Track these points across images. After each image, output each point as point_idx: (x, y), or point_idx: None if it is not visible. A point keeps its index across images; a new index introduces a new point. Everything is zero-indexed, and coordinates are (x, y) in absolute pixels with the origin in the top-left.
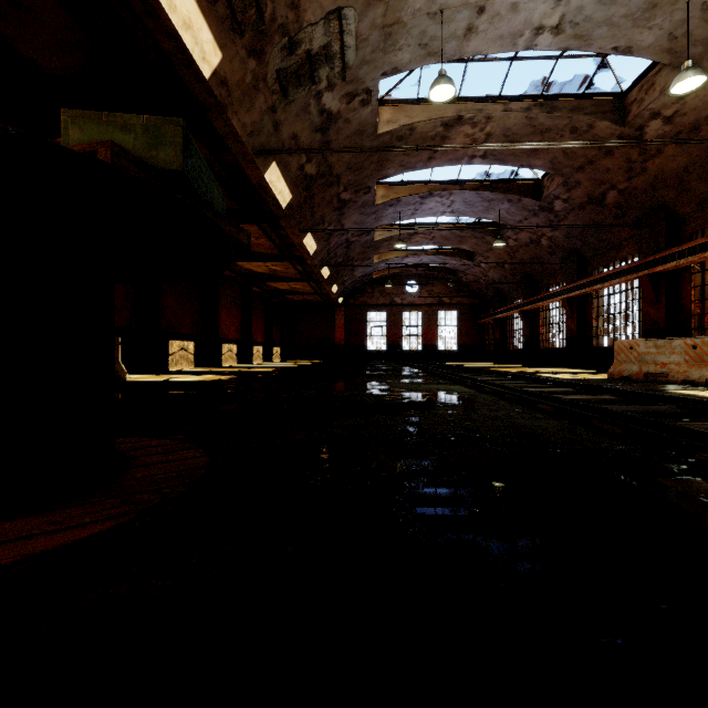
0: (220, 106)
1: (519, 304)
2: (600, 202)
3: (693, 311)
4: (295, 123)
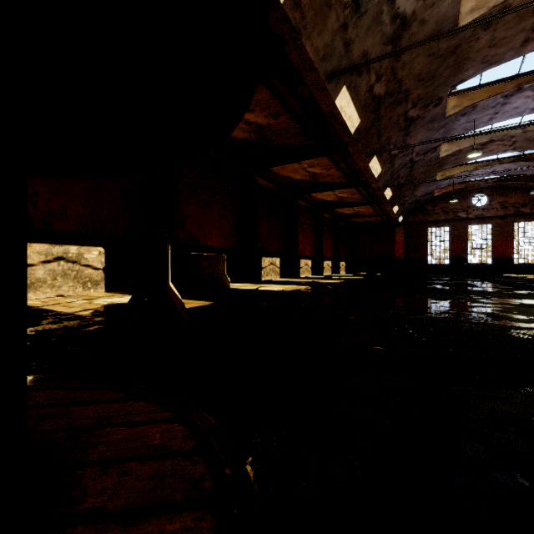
0: (294, 33)
1: None
2: None
3: None
4: (366, 39)
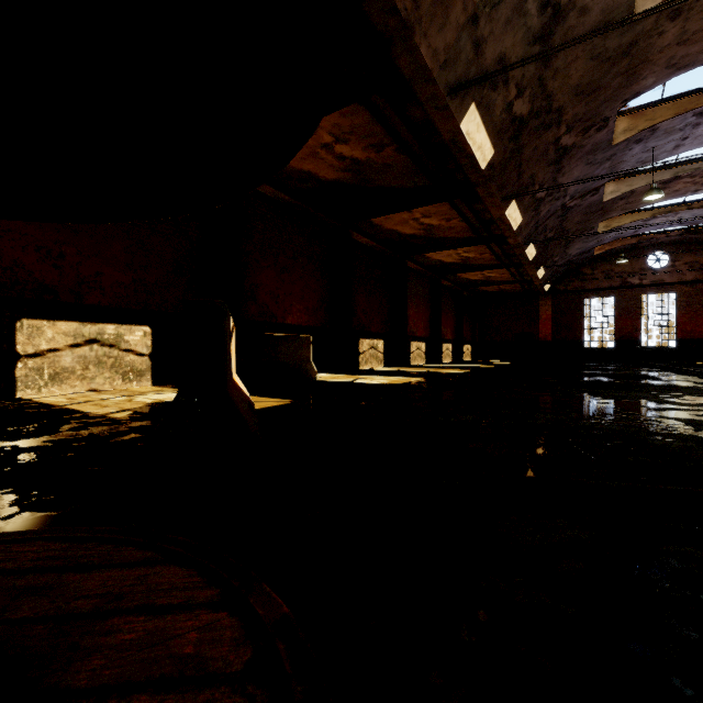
0: (405, 29)
1: None
2: None
3: None
4: (504, 36)
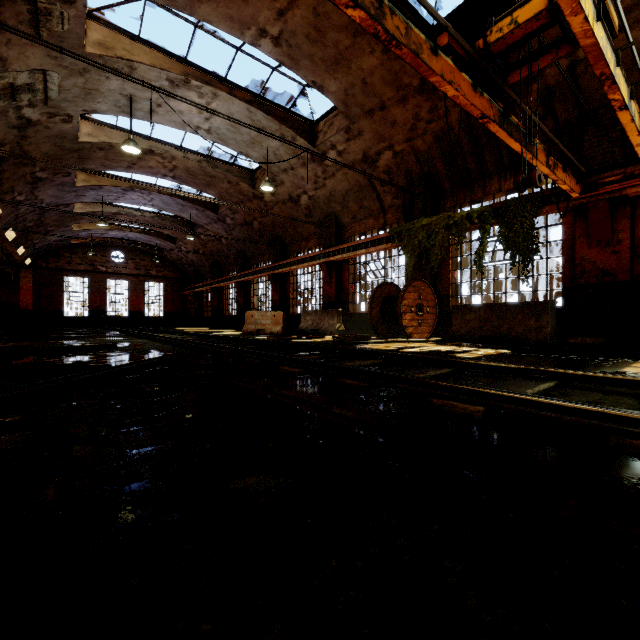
0: None
1: (210, 282)
2: (251, 226)
3: (290, 296)
4: None
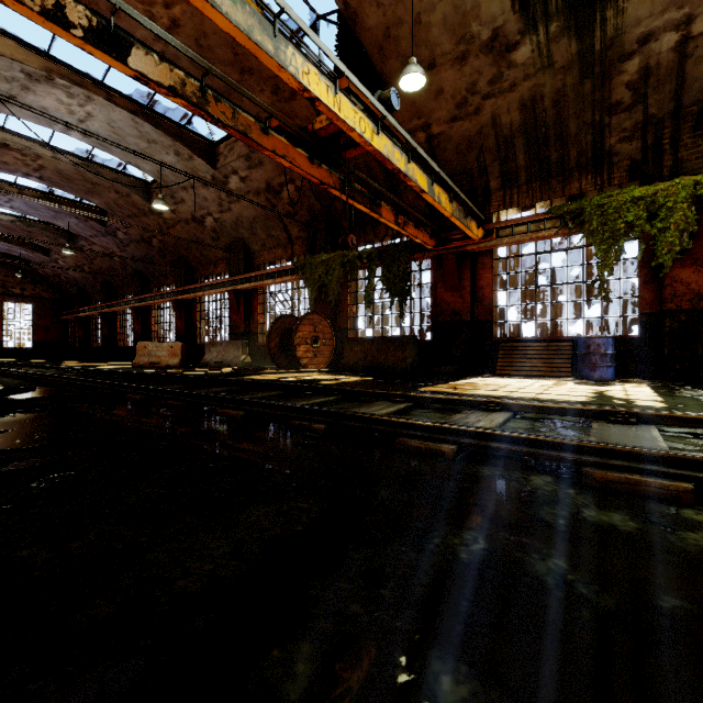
0: None
1: (100, 306)
2: (149, 243)
3: (198, 325)
4: None
